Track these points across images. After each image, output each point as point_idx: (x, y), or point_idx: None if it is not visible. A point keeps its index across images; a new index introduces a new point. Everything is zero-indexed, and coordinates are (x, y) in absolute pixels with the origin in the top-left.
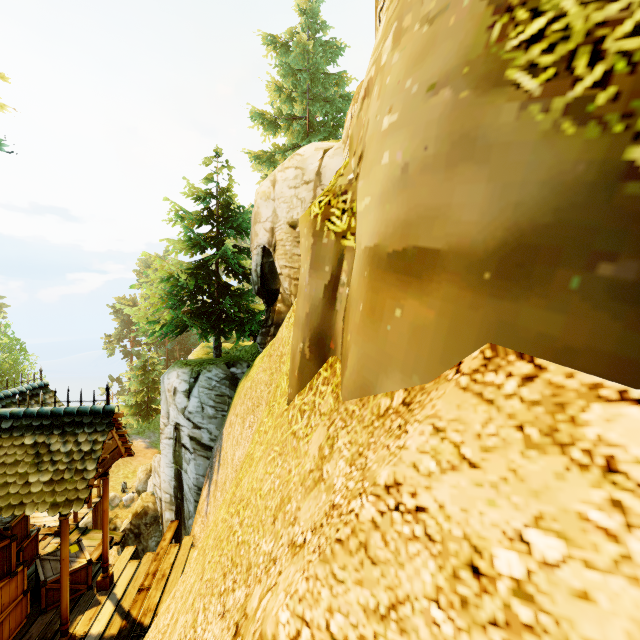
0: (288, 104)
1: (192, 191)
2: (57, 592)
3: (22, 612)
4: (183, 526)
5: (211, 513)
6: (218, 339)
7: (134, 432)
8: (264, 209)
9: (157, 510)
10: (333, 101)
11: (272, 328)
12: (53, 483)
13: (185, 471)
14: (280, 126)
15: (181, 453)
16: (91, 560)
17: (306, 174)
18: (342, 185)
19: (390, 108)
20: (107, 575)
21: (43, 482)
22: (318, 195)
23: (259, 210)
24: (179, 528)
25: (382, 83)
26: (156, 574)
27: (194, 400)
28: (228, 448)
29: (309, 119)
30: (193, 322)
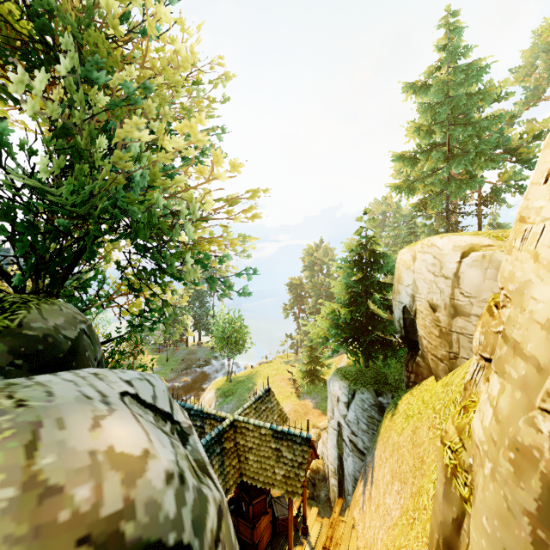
0: (427, 139)
1: (348, 248)
2: (283, 526)
3: (269, 531)
4: (343, 495)
5: (367, 515)
6: (367, 362)
7: (305, 391)
8: (405, 276)
9: (325, 471)
10: (476, 123)
11: (413, 375)
12: (285, 477)
13: (345, 459)
14: (419, 159)
15: (342, 444)
16: (298, 514)
17: (444, 269)
18: (465, 462)
19: (486, 517)
20: (305, 527)
21: (281, 474)
22: (455, 295)
23: (401, 274)
24: (340, 494)
25: (484, 487)
26: (332, 539)
27: (351, 413)
28: (379, 478)
29: (449, 141)
30: (350, 351)
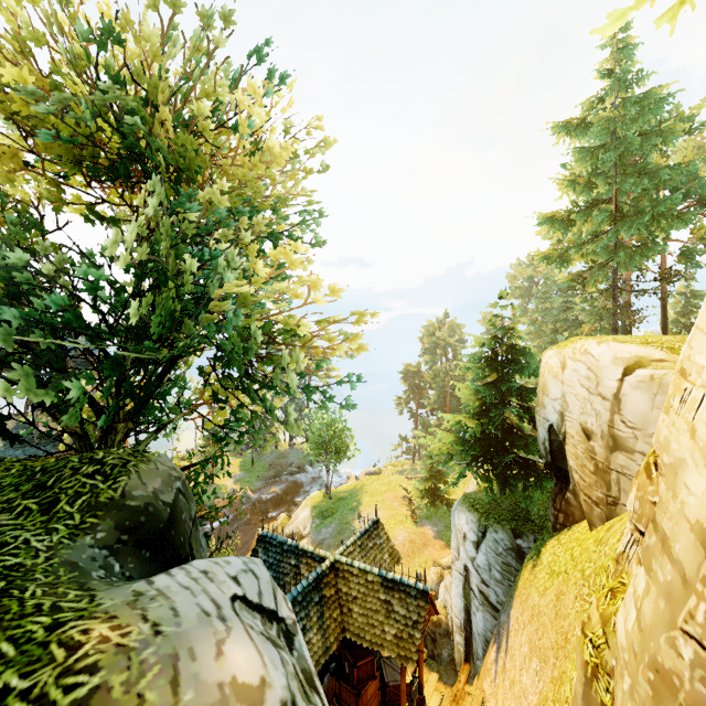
0: (585, 194)
1: (478, 342)
2: (394, 694)
3: (377, 699)
4: (471, 658)
5: (500, 691)
6: (503, 490)
7: (423, 515)
8: (552, 387)
9: (448, 624)
10: (654, 173)
11: (561, 515)
12: (397, 637)
13: (473, 613)
14: (574, 221)
15: (470, 594)
16: (412, 681)
17: (601, 386)
18: (607, 663)
19: None
20: (422, 698)
21: (392, 634)
22: (615, 423)
23: (546, 383)
24: (468, 656)
25: (622, 704)
26: None
27: (482, 556)
28: (515, 647)
29: (616, 196)
30: (480, 477)
